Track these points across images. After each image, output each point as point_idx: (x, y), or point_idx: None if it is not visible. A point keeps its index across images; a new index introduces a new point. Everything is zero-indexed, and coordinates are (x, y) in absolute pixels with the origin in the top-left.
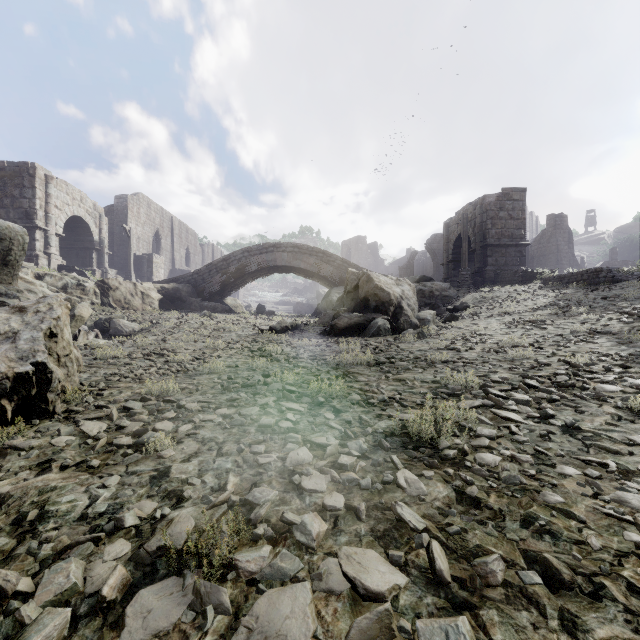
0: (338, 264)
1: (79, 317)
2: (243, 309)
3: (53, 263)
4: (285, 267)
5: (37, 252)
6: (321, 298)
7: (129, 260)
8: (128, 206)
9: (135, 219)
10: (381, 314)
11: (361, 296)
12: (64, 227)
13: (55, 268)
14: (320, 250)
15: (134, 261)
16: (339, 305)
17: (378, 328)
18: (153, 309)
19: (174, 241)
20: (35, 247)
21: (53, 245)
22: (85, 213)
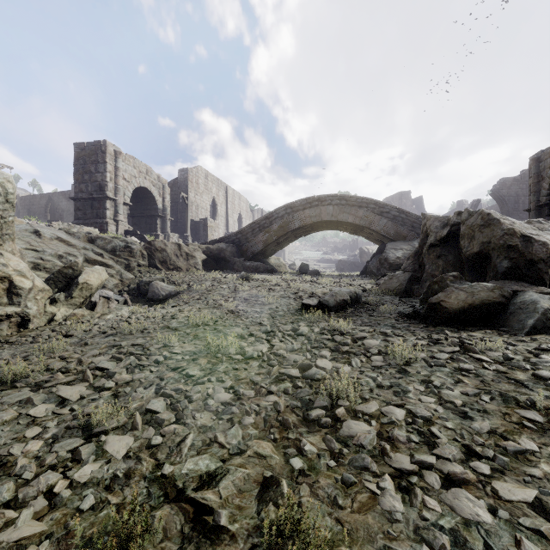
0: (393, 215)
1: (84, 285)
2: (286, 268)
3: (120, 229)
4: (330, 222)
5: (107, 219)
6: (364, 255)
7: (186, 224)
8: (188, 178)
9: (194, 189)
10: (528, 283)
11: (469, 251)
12: (135, 198)
13: (122, 233)
14: (371, 200)
15: (193, 226)
16: (411, 264)
17: (544, 315)
18: (197, 270)
19: (228, 207)
20: (106, 215)
21: (121, 213)
22: (150, 184)
